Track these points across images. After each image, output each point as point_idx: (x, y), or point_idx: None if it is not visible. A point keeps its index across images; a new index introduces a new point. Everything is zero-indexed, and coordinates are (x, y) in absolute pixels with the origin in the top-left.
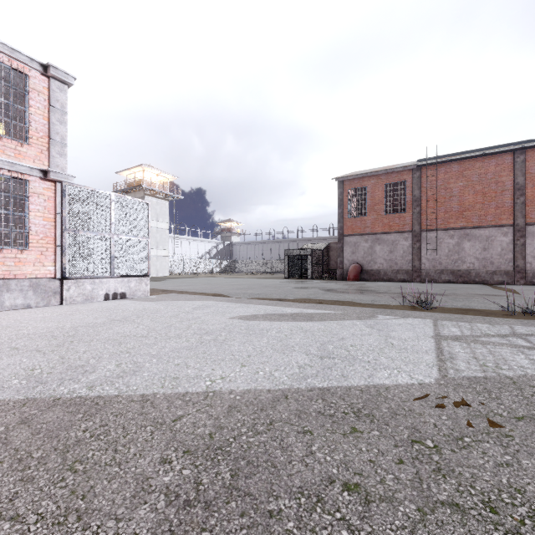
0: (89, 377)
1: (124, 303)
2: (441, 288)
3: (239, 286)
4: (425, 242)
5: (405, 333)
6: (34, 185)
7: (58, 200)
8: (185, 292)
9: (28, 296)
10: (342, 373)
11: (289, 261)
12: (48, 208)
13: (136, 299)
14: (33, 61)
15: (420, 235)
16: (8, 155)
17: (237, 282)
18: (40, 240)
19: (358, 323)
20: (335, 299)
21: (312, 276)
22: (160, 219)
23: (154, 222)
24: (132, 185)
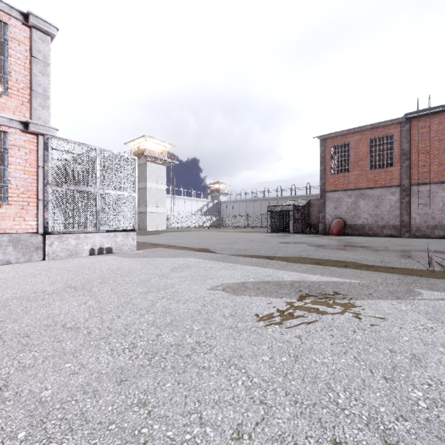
0: None
1: (103, 260)
2: None
3: (225, 240)
4: (415, 197)
5: None
6: (14, 138)
7: (40, 153)
8: (173, 247)
9: (7, 251)
10: None
11: (271, 216)
12: (29, 161)
13: (120, 255)
14: (12, 9)
15: (409, 189)
16: None
17: (224, 235)
18: (21, 194)
19: (403, 306)
20: (334, 258)
21: (293, 230)
22: (160, 181)
23: (154, 184)
24: (137, 154)
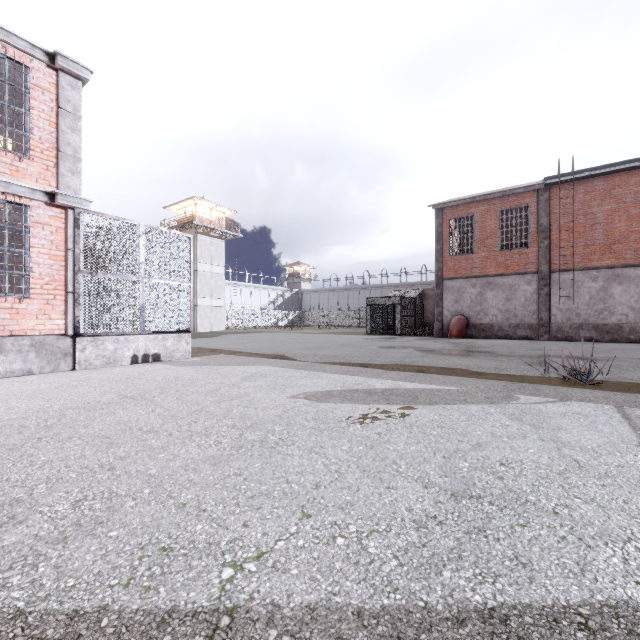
0: (5, 538)
1: (153, 369)
2: (586, 350)
3: (308, 344)
4: (555, 287)
5: (585, 434)
6: (37, 213)
7: (70, 232)
8: (239, 353)
9: (28, 359)
10: (513, 550)
11: (372, 312)
12: (55, 243)
13: (172, 363)
14: (35, 48)
15: (548, 277)
16: (2, 172)
17: (307, 338)
18: (45, 285)
19: (491, 409)
20: (441, 365)
21: (401, 331)
22: (215, 262)
23: (207, 266)
24: (182, 222)
